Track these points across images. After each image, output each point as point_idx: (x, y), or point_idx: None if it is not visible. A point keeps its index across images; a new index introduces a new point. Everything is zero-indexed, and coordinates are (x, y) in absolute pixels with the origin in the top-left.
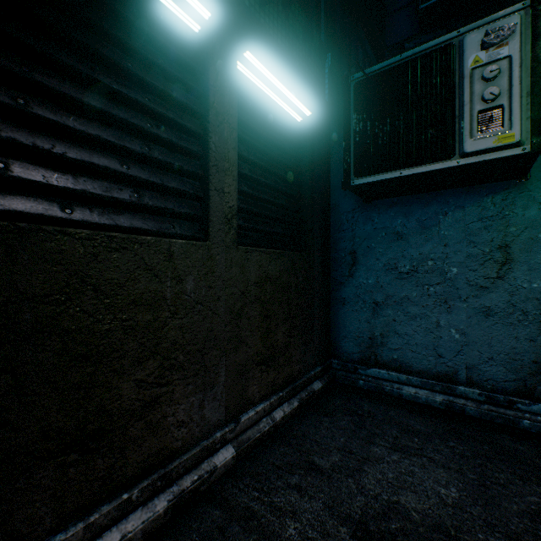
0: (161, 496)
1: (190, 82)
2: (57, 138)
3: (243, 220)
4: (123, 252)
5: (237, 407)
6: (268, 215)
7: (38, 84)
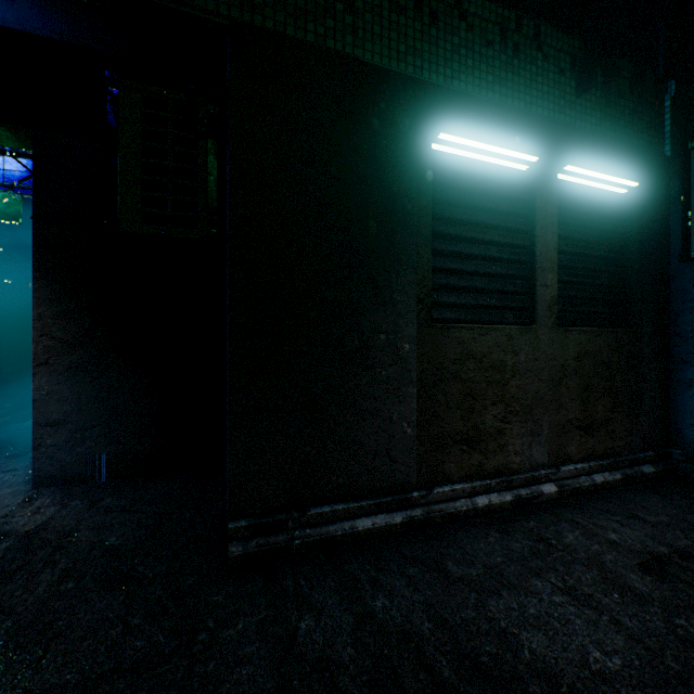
0: (507, 492)
1: (520, 210)
2: (453, 276)
3: (561, 304)
4: (485, 336)
5: (557, 459)
6: (586, 296)
7: (449, 252)
